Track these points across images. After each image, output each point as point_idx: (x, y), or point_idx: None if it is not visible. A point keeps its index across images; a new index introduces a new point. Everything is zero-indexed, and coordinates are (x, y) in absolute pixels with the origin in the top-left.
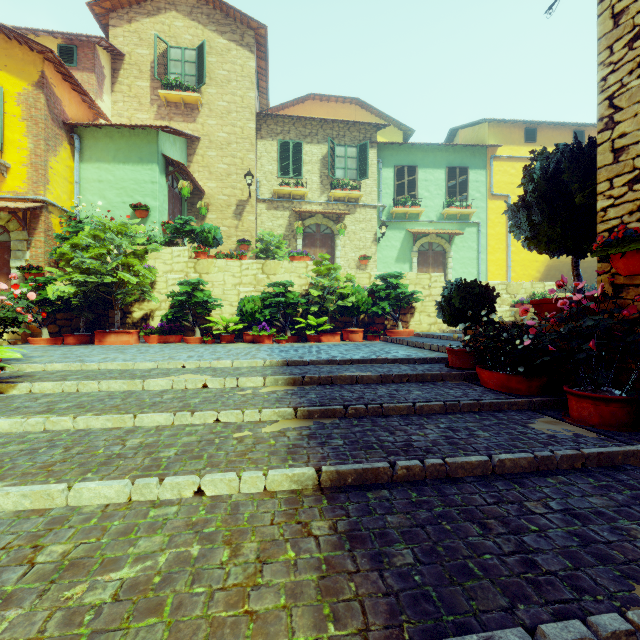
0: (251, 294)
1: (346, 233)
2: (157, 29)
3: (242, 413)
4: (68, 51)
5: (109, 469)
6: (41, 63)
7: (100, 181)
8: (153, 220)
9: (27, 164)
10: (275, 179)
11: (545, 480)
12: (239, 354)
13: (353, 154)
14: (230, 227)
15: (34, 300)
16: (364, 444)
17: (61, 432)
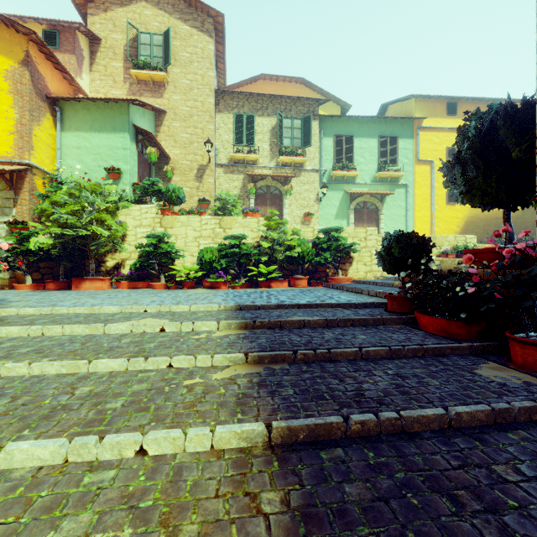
0: (210, 246)
1: (292, 193)
2: (129, 17)
3: (194, 358)
4: (52, 35)
5: (49, 424)
6: (26, 44)
7: (78, 147)
8: (125, 181)
9: (14, 132)
10: (231, 147)
11: (506, 436)
12: (197, 299)
13: (298, 125)
14: (192, 188)
15: (18, 251)
16: (315, 393)
17: (15, 378)
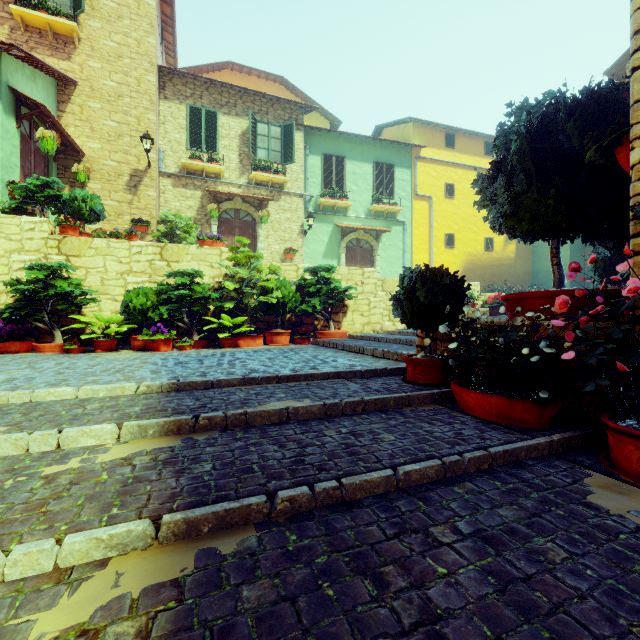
0: (144, 286)
1: (269, 222)
2: None
3: (4, 556)
4: None
5: None
6: None
7: None
8: None
9: None
10: (183, 151)
11: None
12: (105, 371)
13: (277, 134)
14: (121, 202)
15: None
16: None
17: None
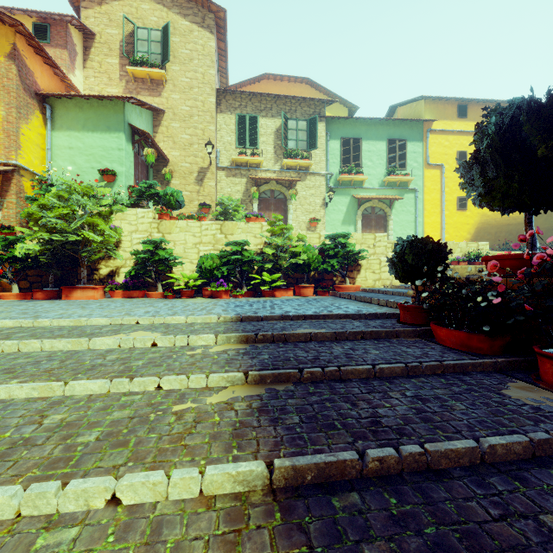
0: (210, 252)
1: (297, 198)
2: (125, 11)
3: (187, 378)
4: (42, 29)
5: (3, 466)
6: (13, 36)
7: (70, 148)
8: (120, 184)
9: None
10: (233, 149)
11: (549, 473)
12: (195, 309)
13: (304, 127)
14: (192, 192)
15: (4, 257)
16: (324, 421)
17: None
